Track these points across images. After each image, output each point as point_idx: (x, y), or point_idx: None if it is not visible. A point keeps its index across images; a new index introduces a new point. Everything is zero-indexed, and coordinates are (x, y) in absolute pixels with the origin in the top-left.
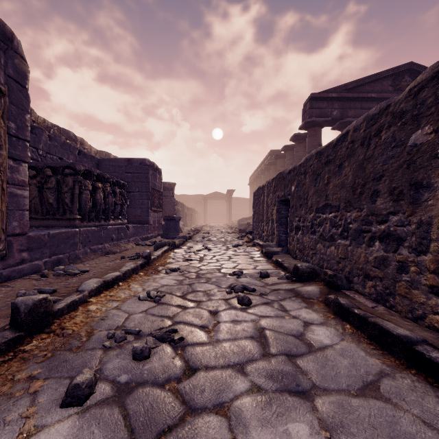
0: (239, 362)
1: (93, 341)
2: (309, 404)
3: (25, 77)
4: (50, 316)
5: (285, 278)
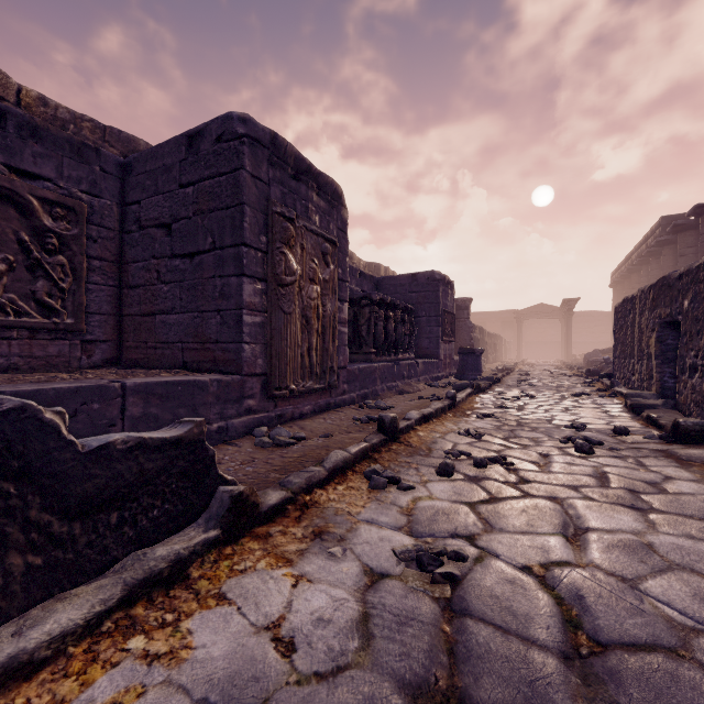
0: (573, 485)
1: (434, 454)
2: (641, 513)
3: (346, 223)
4: (398, 432)
5: (657, 437)
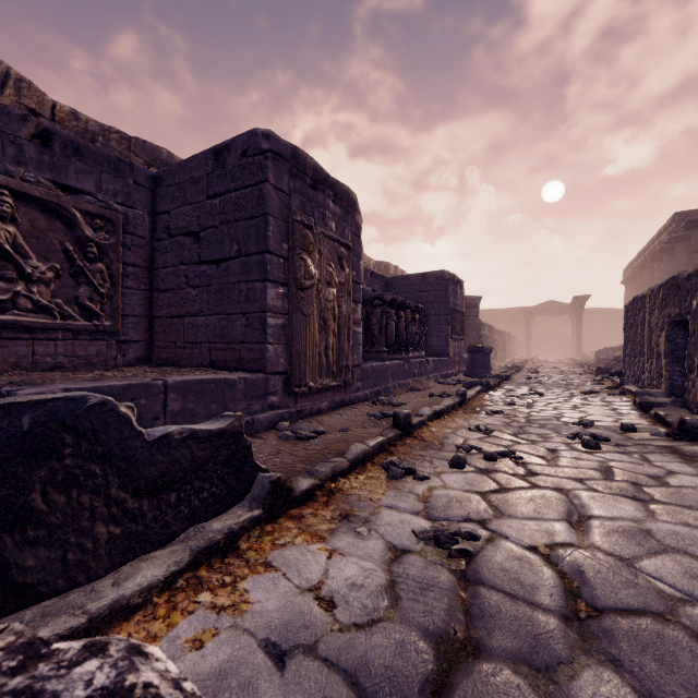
0: (579, 478)
1: (447, 448)
2: (642, 504)
3: (360, 228)
4: (411, 427)
5: (664, 435)
